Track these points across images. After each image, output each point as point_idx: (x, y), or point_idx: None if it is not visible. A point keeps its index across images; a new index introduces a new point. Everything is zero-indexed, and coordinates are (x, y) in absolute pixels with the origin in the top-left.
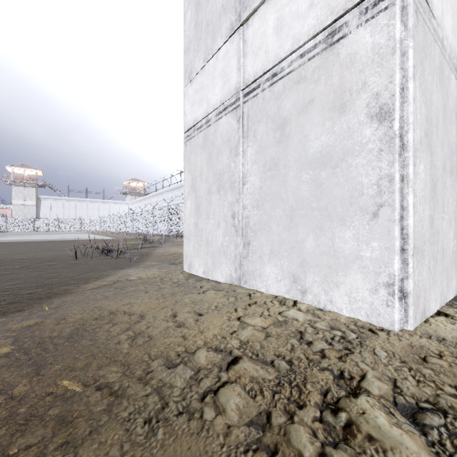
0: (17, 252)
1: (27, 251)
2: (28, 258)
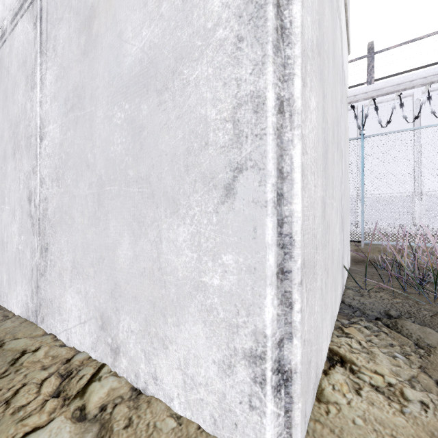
0: None
1: None
2: None
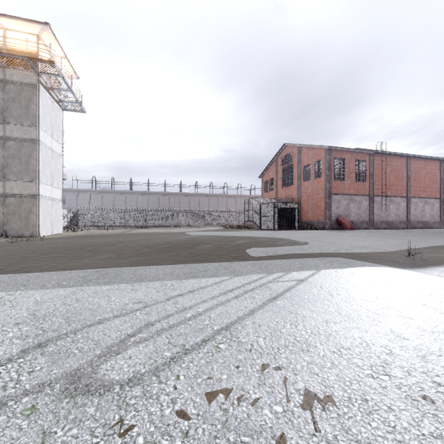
0: (44, 246)
1: (34, 247)
2: (57, 241)
